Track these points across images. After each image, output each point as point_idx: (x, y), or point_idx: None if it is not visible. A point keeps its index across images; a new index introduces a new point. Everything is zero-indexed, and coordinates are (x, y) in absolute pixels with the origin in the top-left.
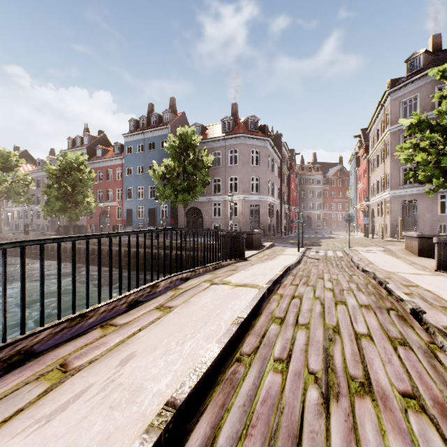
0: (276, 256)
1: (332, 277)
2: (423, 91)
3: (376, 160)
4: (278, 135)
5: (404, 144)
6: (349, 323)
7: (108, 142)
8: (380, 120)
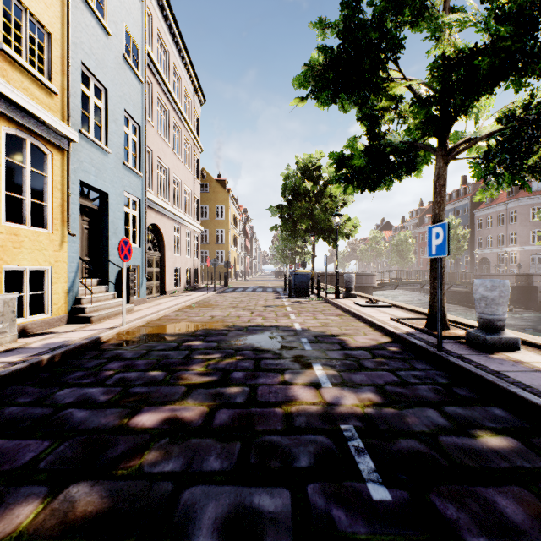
0: None
1: None
2: None
3: None
4: None
5: None
6: None
7: None
8: None
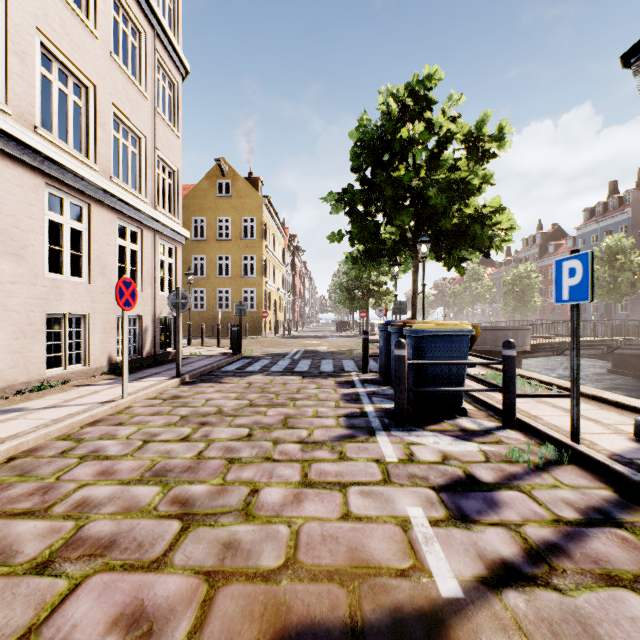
0: None
1: None
2: None
3: None
4: None
5: None
6: None
7: (562, 233)
8: None
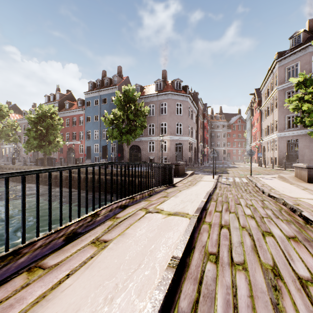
0: (197, 182)
1: (248, 203)
2: (303, 60)
3: (267, 111)
4: (195, 93)
5: (291, 97)
6: (286, 262)
7: (74, 98)
8: (270, 82)
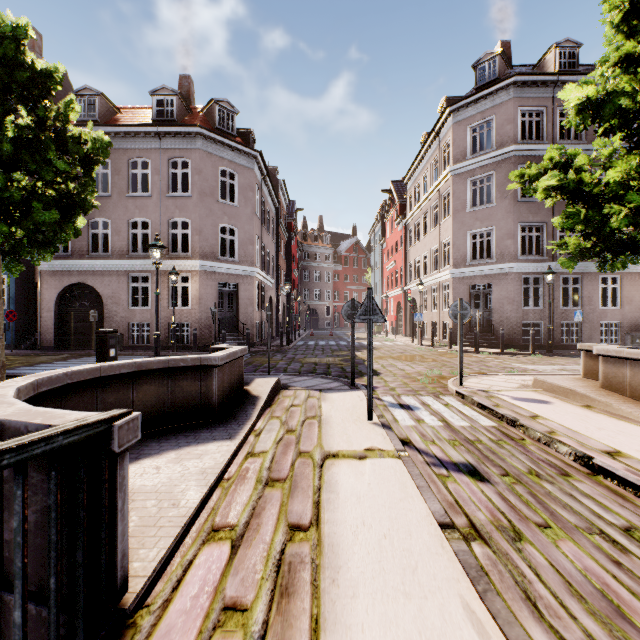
0: (324, 494)
1: None
2: (502, 113)
3: (422, 225)
4: (271, 169)
5: (526, 168)
6: None
7: None
8: (430, 160)
